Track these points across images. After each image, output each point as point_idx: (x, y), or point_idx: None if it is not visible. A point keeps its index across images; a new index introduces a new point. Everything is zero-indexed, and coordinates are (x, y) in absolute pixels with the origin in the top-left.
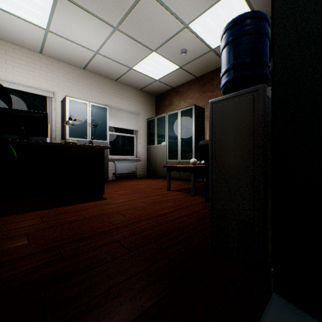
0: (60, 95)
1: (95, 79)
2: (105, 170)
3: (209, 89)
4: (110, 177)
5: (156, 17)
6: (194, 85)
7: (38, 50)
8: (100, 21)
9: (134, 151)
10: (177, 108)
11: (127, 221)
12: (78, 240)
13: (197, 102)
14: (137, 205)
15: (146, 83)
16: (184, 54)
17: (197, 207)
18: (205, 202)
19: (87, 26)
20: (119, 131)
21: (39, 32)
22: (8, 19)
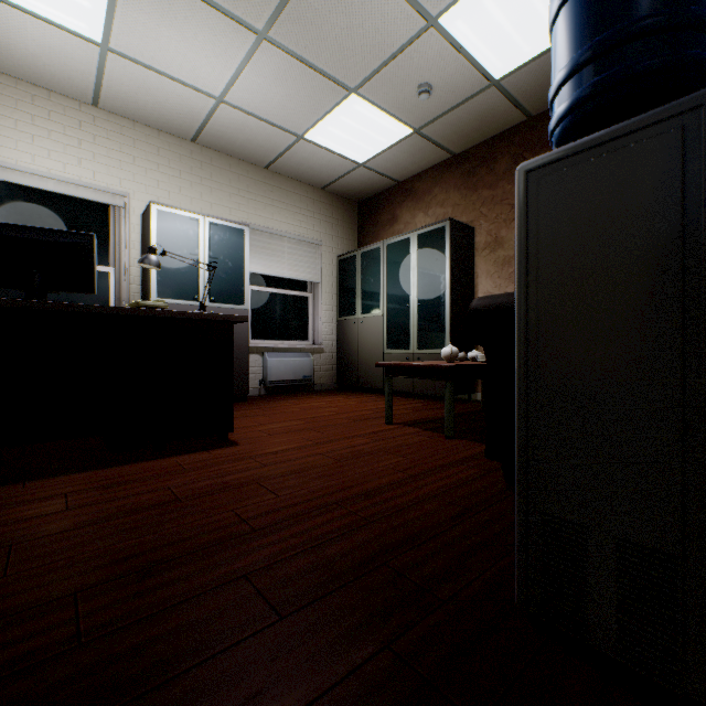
0: (138, 201)
1: (219, 164)
2: (242, 373)
3: (485, 181)
4: (253, 389)
5: (359, 1)
6: (448, 175)
7: (90, 97)
8: (226, 19)
9: (308, 331)
10: (409, 231)
11: (280, 509)
12: (138, 570)
13: (457, 215)
14: (311, 463)
15: (336, 172)
16: (425, 96)
17: (465, 471)
18: (482, 456)
19: (195, 33)
20: (274, 283)
21: (88, 53)
22: (16, 22)
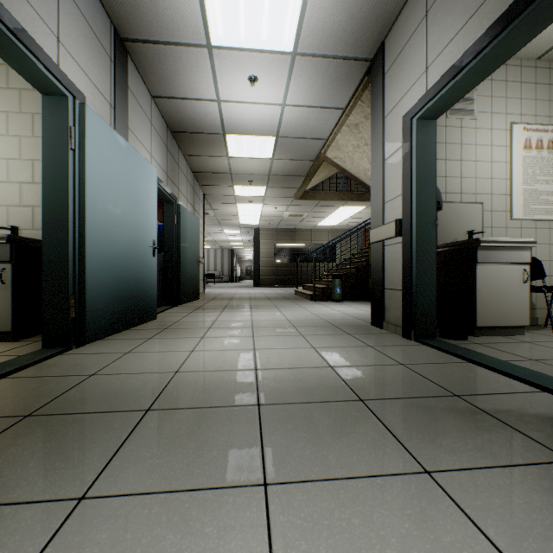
0: None
1: None
2: None
3: None
4: None
5: None
6: None
7: None
8: None
9: None
10: None
11: None
12: None
13: None
14: None
15: None
16: None
17: None
18: None
19: None
20: None
21: None
22: None
